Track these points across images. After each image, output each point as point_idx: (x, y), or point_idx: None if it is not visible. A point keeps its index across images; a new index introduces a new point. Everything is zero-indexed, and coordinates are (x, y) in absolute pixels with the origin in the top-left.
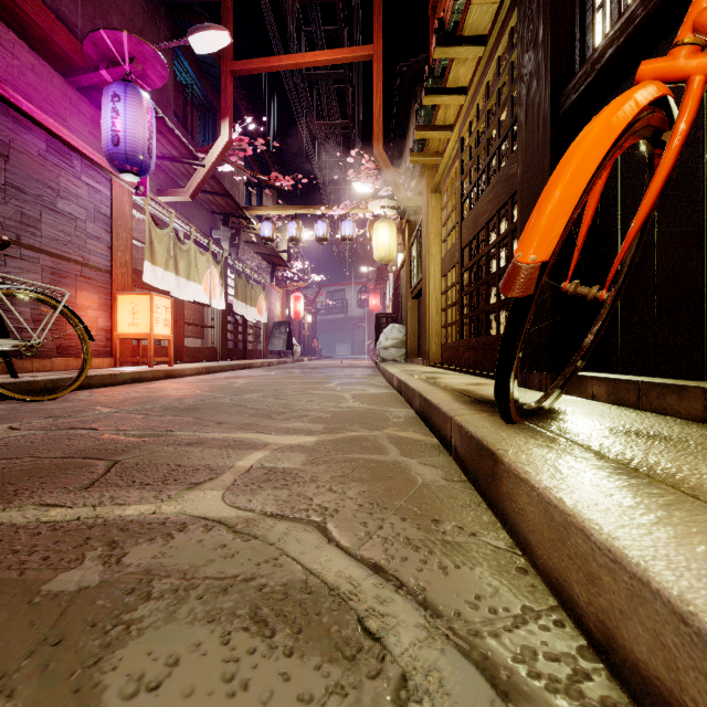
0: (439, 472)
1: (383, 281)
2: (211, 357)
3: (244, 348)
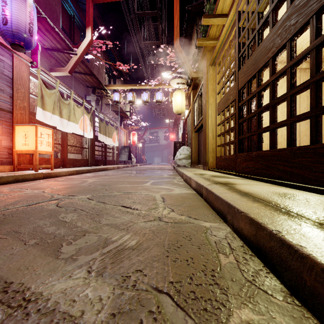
0: None
1: (177, 125)
2: (85, 164)
3: (105, 159)
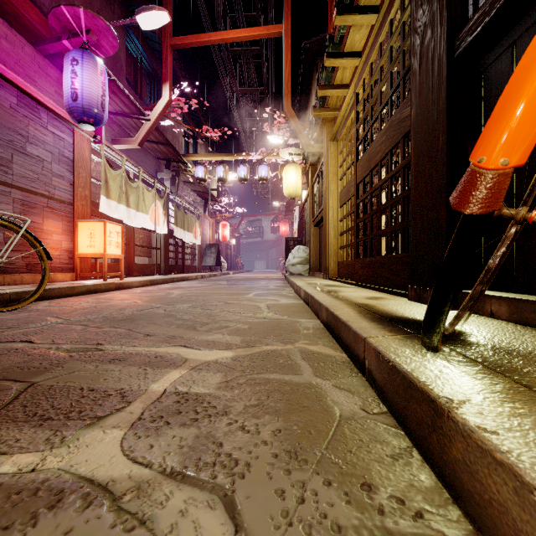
0: (356, 399)
1: (291, 212)
2: (156, 271)
3: (183, 264)
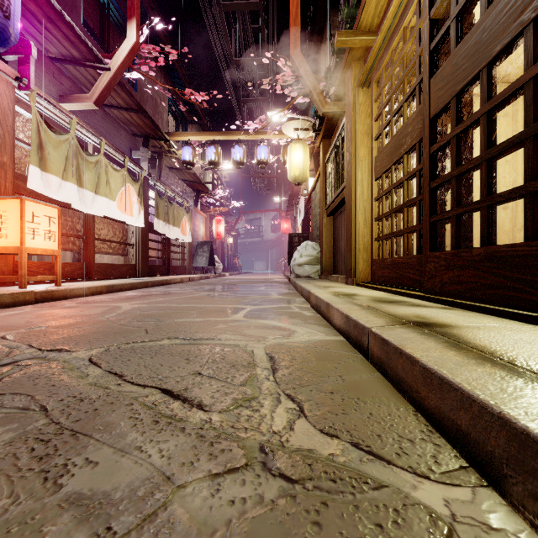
0: None
1: (294, 206)
2: (129, 273)
3: (168, 265)
